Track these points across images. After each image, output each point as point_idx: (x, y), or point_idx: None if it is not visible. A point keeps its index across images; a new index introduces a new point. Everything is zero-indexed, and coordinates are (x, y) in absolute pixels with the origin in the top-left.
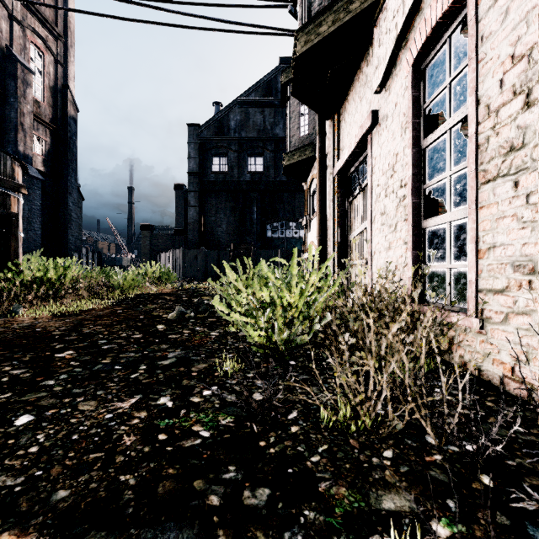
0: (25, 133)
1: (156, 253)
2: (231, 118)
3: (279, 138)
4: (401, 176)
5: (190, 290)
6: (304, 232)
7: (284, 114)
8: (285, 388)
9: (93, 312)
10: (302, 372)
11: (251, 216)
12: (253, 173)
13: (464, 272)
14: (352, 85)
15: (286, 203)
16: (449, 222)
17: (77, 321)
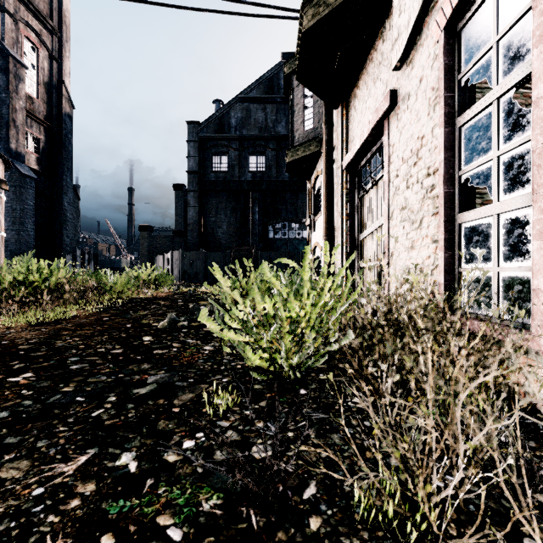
0: (18, 130)
1: (155, 254)
2: (231, 115)
3: (281, 136)
4: (428, 162)
5: (187, 294)
6: (308, 232)
7: (286, 111)
8: (296, 436)
9: (76, 319)
10: (317, 408)
11: (252, 216)
12: (255, 173)
13: (519, 277)
14: (364, 67)
15: (289, 203)
16: (496, 215)
17: (53, 331)
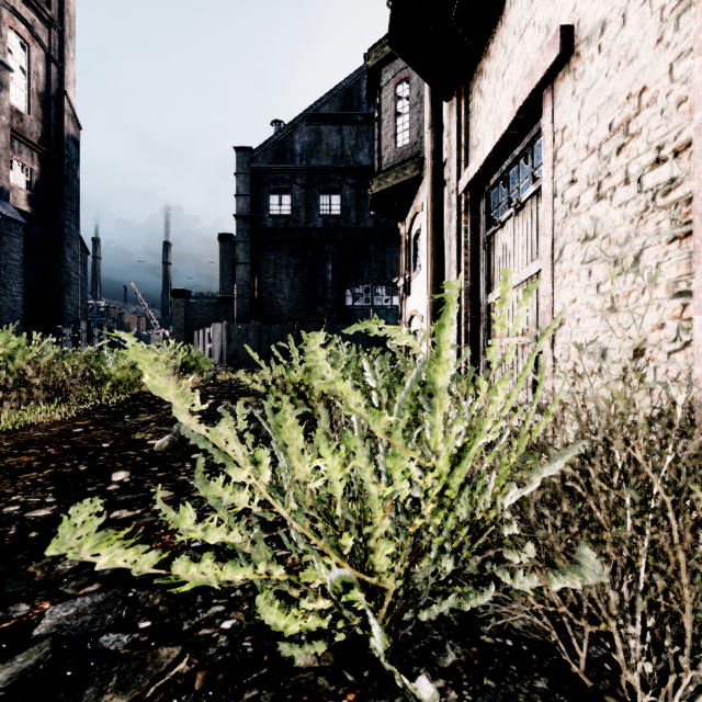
0: None
1: (193, 328)
2: (296, 139)
3: (363, 168)
4: (659, 137)
5: (226, 385)
6: (401, 296)
7: (370, 134)
8: None
9: (28, 431)
10: None
11: (324, 276)
12: (327, 217)
13: None
14: (499, 19)
15: (373, 259)
16: None
17: None
